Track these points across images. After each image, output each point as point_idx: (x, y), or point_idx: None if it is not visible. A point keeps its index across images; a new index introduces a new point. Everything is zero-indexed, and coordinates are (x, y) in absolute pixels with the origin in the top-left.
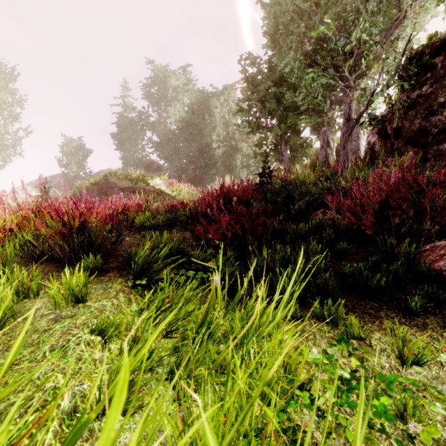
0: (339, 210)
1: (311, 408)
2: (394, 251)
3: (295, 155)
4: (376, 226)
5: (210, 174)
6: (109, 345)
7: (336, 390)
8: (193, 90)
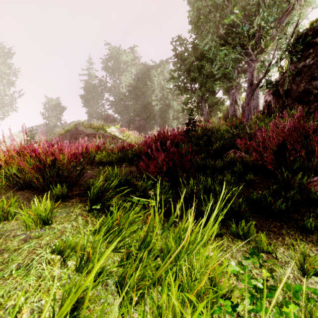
0: (246, 150)
1: (232, 314)
2: (289, 182)
3: (211, 110)
4: (275, 162)
5: (151, 124)
6: (67, 262)
7: (252, 298)
8: (138, 64)
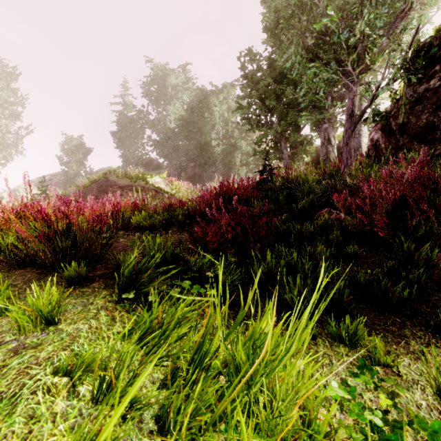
0: (345, 209)
1: None
2: (411, 256)
3: (295, 153)
4: (390, 227)
5: (210, 172)
6: (79, 387)
7: (366, 440)
8: (192, 89)
